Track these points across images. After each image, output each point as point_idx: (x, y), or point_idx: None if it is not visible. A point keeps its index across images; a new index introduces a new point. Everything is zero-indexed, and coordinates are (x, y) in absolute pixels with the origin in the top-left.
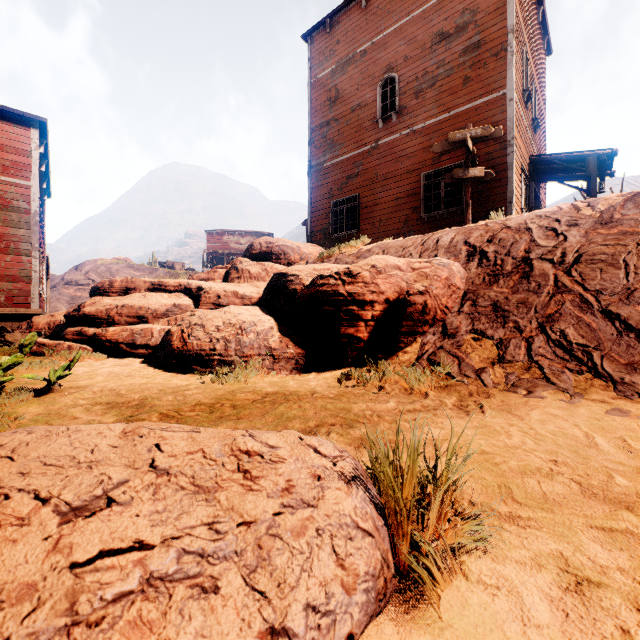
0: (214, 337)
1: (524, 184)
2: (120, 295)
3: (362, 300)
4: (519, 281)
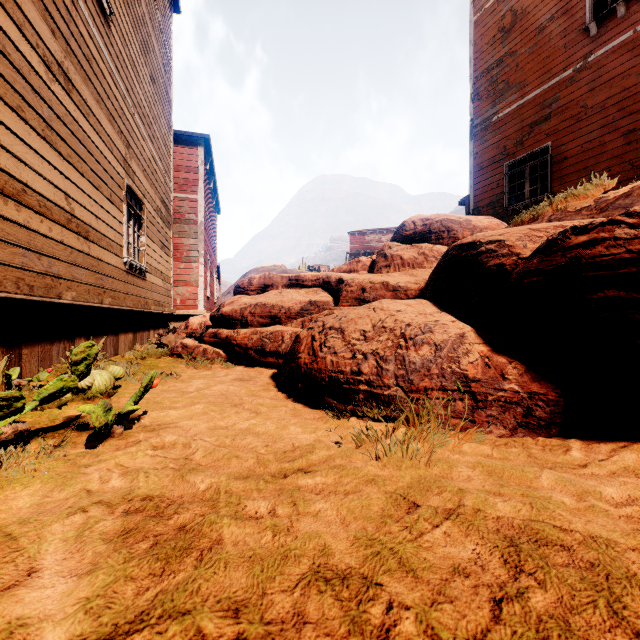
0: (358, 350)
1: None
2: (258, 293)
3: None
4: None
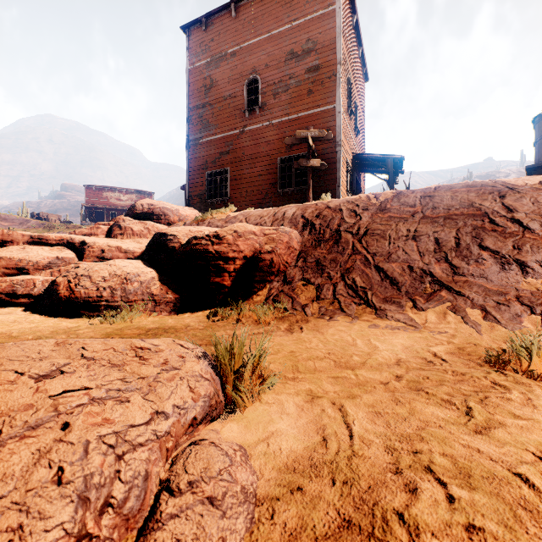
0: (101, 286)
1: (349, 173)
2: None
3: (227, 257)
4: (333, 245)
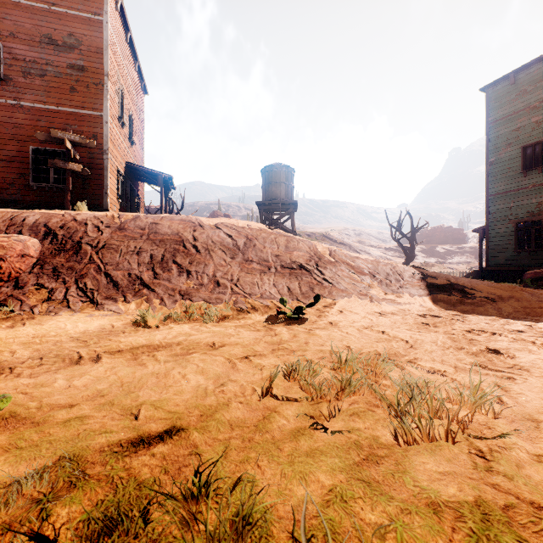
0: None
1: (121, 180)
2: None
3: None
4: (72, 255)
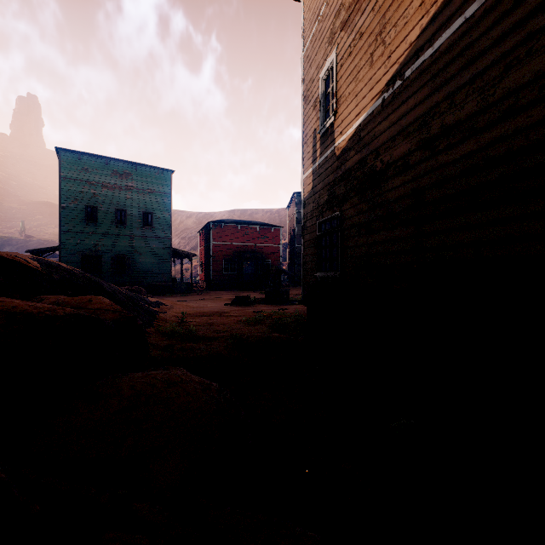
0: None
1: None
2: None
3: None
4: None
